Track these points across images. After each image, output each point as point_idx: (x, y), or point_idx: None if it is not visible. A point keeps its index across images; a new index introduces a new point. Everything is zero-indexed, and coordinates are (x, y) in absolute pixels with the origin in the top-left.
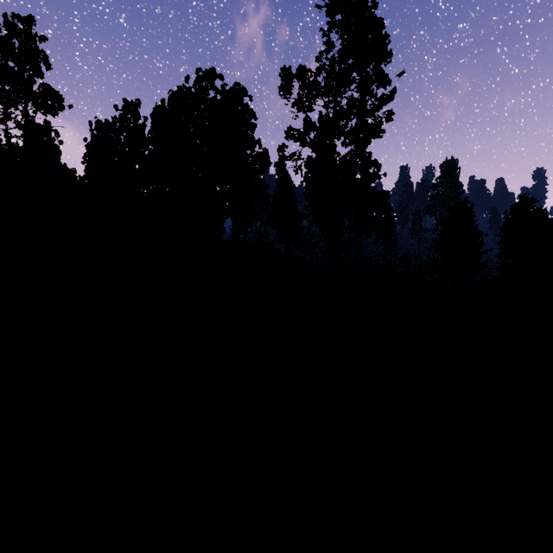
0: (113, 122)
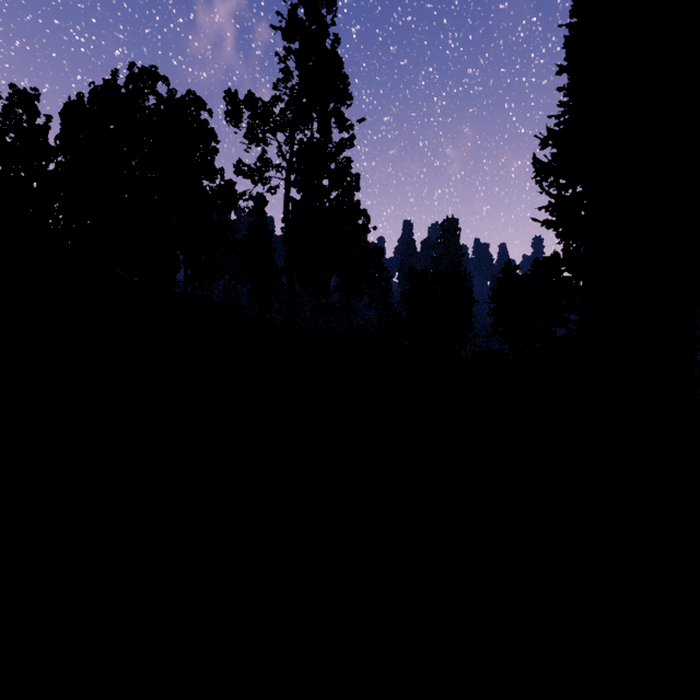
0: None
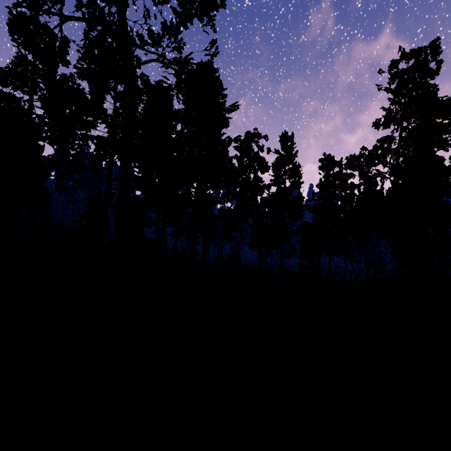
0: None
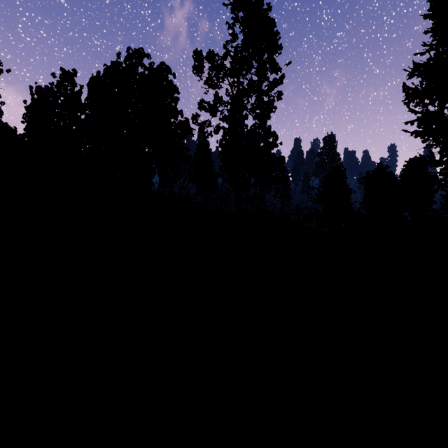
0: (51, 87)
